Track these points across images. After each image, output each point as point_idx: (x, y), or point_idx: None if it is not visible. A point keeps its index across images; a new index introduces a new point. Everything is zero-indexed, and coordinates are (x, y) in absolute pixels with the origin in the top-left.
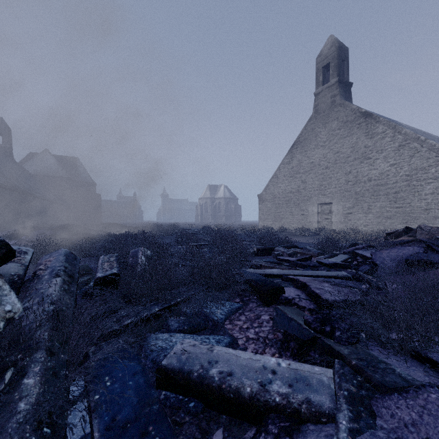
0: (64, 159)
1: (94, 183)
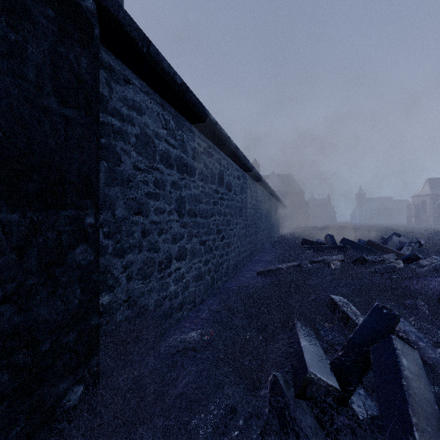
0: (282, 176)
1: (303, 192)
